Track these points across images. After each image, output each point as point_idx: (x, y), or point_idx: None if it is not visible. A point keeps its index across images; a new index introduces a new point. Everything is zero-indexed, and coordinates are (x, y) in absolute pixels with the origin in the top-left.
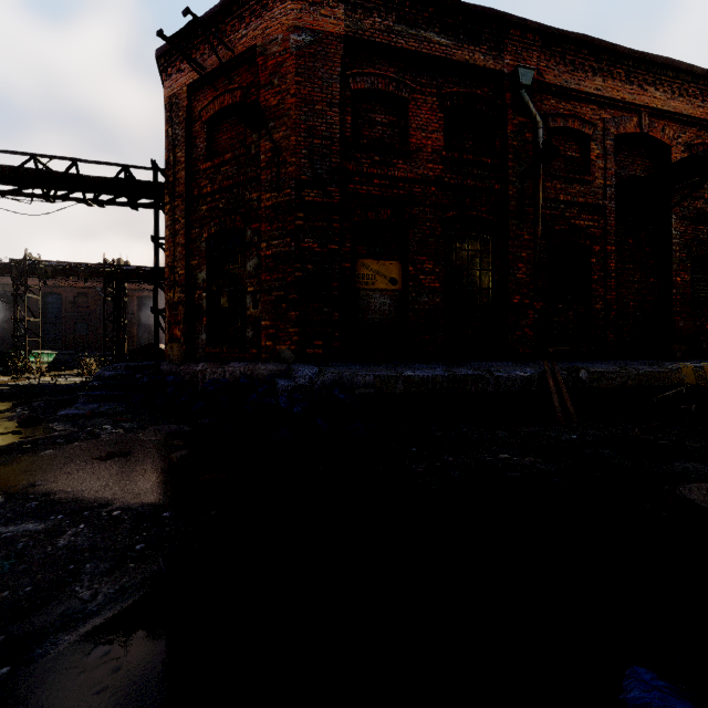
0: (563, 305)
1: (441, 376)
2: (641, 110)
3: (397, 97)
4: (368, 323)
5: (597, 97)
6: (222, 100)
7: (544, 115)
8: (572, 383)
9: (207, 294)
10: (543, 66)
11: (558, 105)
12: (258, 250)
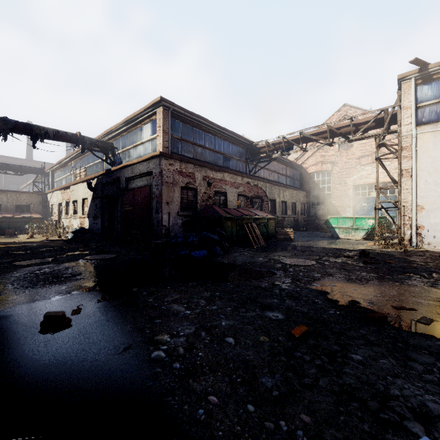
0: None
1: None
2: None
3: None
4: None
5: None
6: None
7: None
8: None
9: None
10: None
11: None
12: None
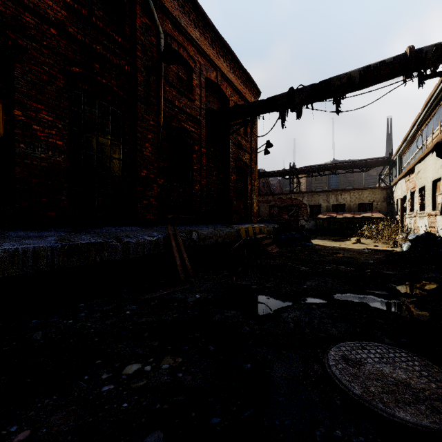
0: (177, 184)
1: (51, 248)
2: (217, 69)
3: None
4: None
5: (197, 44)
6: None
7: (165, 32)
8: (188, 243)
9: None
10: None
11: (174, 32)
12: None
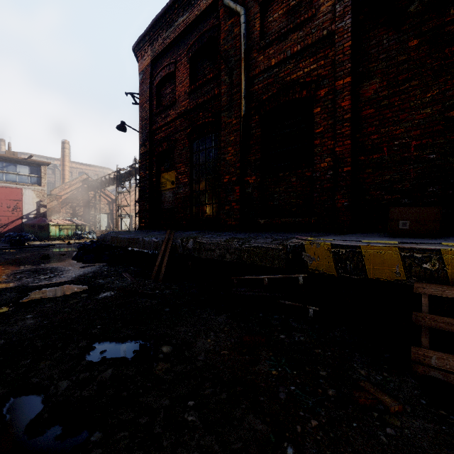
0: (284, 173)
1: (126, 238)
2: None
3: (171, 73)
4: (165, 209)
5: None
6: None
7: None
8: (182, 250)
9: None
10: None
11: None
12: None
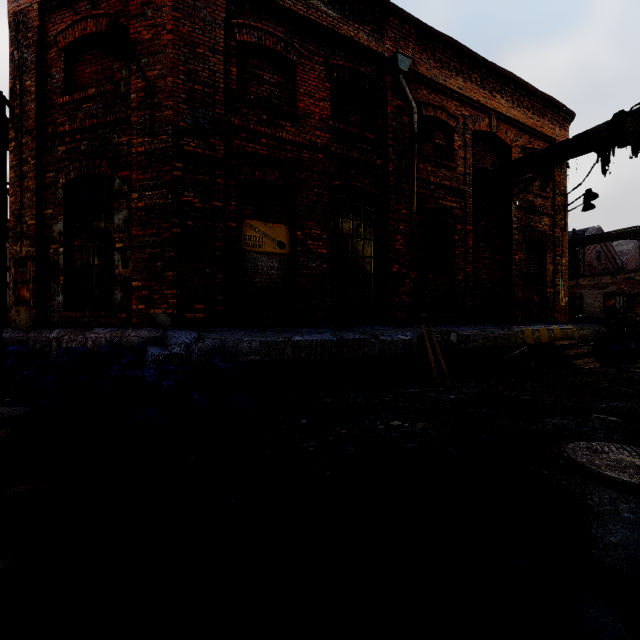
0: (433, 276)
1: (330, 341)
2: (491, 112)
3: (285, 59)
4: (256, 287)
5: (460, 95)
6: (84, 26)
7: (418, 103)
8: (445, 345)
9: (65, 249)
10: (417, 58)
11: (429, 96)
12: (128, 201)
